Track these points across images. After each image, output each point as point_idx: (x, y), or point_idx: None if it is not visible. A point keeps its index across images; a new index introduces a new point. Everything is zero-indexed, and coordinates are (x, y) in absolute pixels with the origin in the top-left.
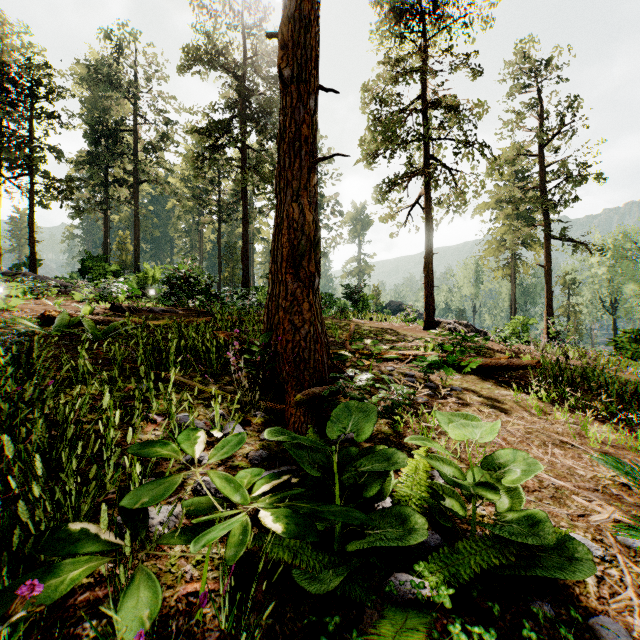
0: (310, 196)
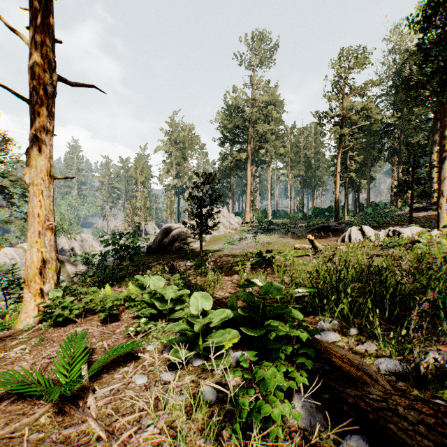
0: None
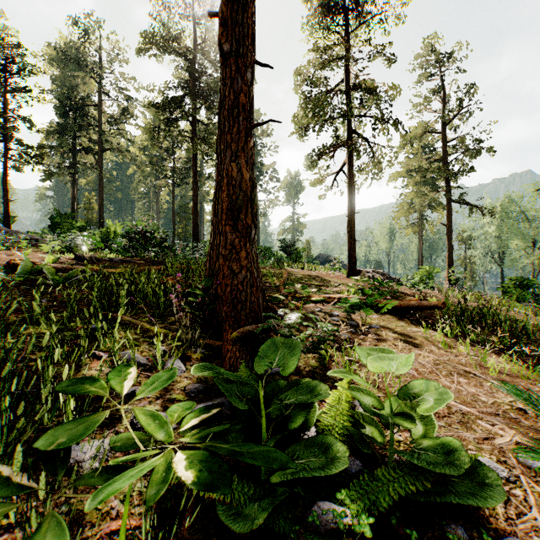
0: (247, 157)
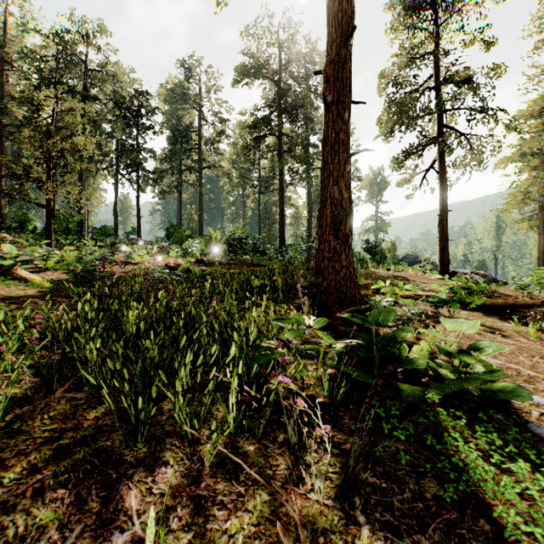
0: (345, 180)
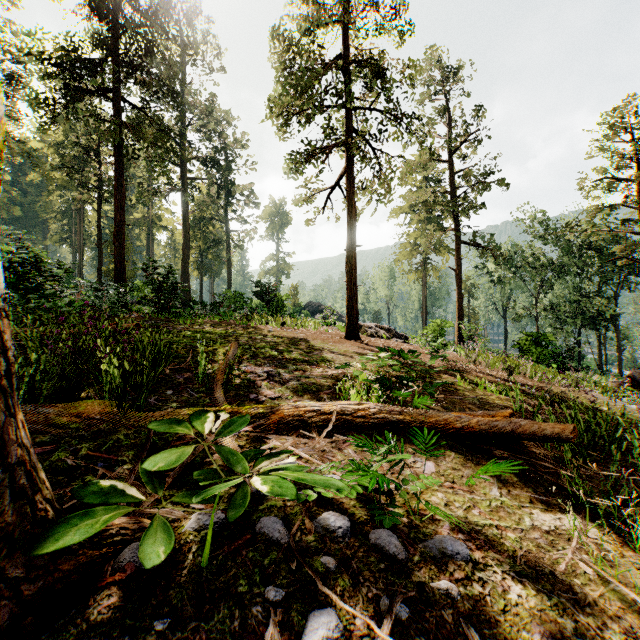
0: None
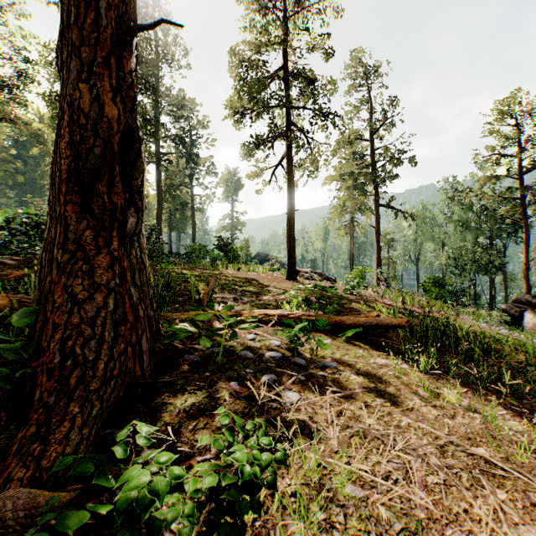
0: (122, 85)
